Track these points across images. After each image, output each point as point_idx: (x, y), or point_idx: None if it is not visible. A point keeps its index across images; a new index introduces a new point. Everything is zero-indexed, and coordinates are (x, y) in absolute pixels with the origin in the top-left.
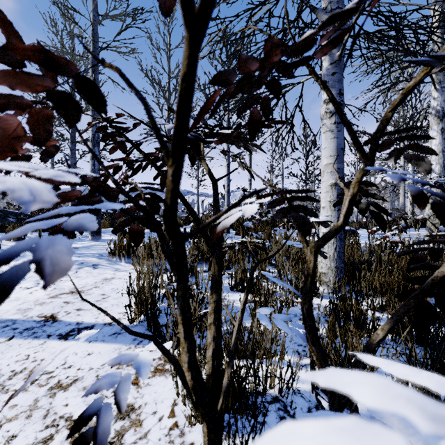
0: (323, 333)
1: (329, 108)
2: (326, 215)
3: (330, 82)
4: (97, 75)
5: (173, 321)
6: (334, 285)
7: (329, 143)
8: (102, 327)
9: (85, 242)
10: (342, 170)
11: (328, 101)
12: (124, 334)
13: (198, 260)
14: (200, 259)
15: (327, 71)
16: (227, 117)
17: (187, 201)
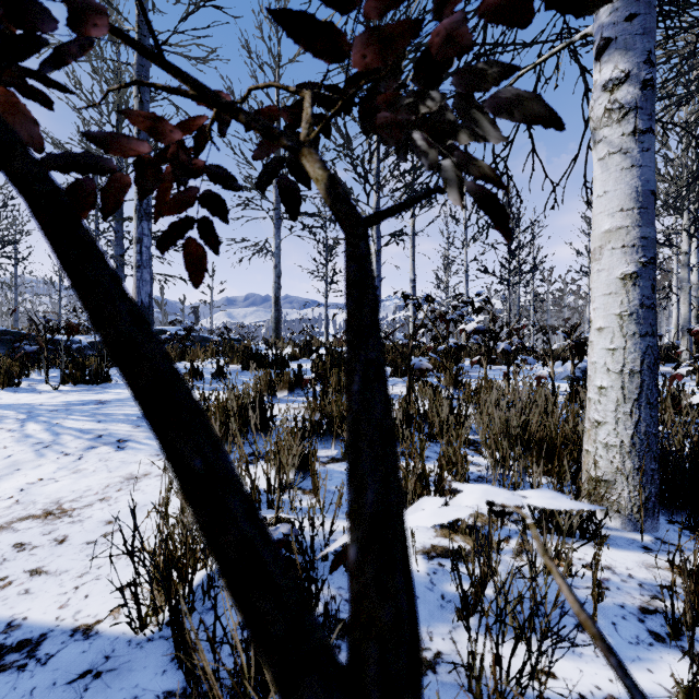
0: (666, 694)
1: (618, 101)
2: (610, 347)
3: (622, 39)
4: (147, 95)
5: (234, 664)
6: (631, 511)
7: (619, 181)
8: (62, 646)
9: (124, 390)
10: (650, 243)
11: (616, 85)
12: (108, 676)
13: (321, 433)
14: (325, 431)
15: (612, 15)
16: (375, 167)
17: (139, 317)
